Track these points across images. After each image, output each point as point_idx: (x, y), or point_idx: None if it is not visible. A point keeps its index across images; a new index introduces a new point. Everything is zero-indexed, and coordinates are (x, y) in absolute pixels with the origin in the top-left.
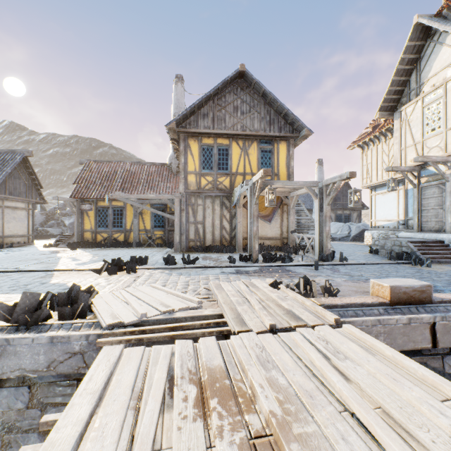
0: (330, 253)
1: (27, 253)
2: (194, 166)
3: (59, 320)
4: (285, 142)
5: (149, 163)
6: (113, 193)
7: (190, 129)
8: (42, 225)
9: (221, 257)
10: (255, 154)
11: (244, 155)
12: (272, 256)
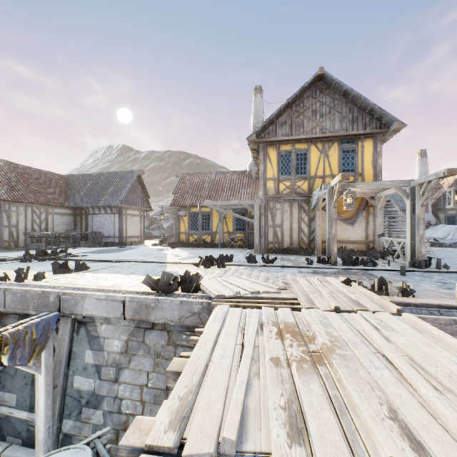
0: (424, 259)
1: (143, 250)
2: (272, 173)
3: (182, 292)
4: (370, 139)
5: (231, 172)
6: (202, 201)
7: (269, 138)
8: (147, 228)
9: (299, 259)
10: (335, 155)
11: (323, 157)
12: (352, 260)
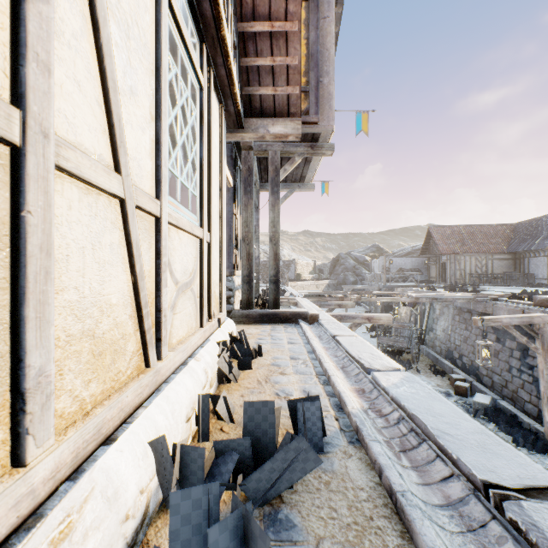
0: None
1: None
2: None
3: None
4: None
5: None
6: None
7: None
8: None
9: None
10: None
11: None
12: None
